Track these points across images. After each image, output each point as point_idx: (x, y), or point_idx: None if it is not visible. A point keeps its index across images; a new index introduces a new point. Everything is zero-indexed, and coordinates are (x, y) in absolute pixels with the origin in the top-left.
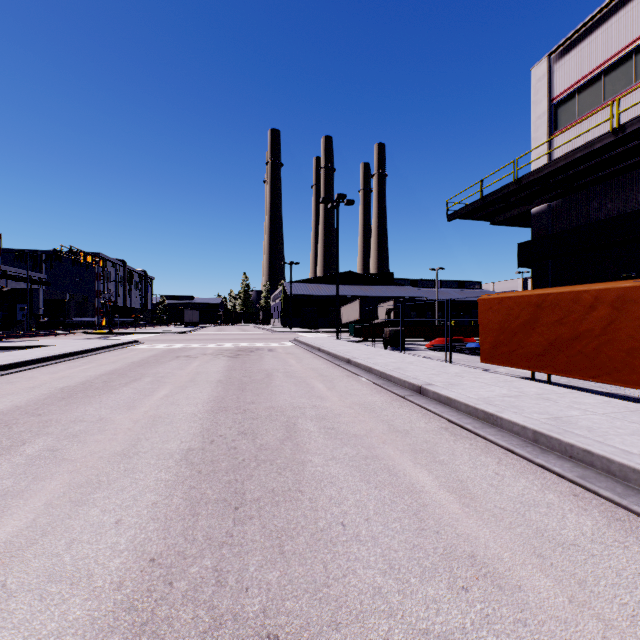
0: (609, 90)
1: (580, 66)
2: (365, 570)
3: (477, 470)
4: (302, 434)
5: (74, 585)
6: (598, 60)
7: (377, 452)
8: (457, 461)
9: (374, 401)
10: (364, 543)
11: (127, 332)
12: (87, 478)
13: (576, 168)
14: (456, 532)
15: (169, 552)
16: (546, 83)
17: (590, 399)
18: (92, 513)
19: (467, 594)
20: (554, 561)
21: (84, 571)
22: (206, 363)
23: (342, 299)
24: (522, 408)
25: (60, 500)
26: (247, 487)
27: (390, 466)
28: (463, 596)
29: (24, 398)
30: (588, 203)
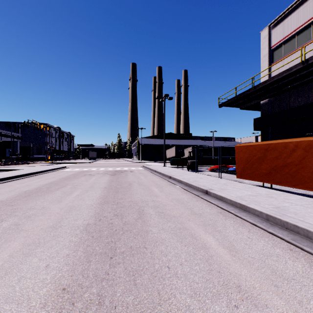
0: (299, 42)
1: (285, 31)
2: (181, 295)
3: (238, 235)
4: (146, 215)
5: (19, 305)
6: (294, 27)
7: (185, 225)
8: (227, 230)
9: (183, 198)
10: (180, 278)
11: (60, 162)
12: (33, 240)
13: (283, 81)
14: (229, 271)
15: (73, 284)
16: (268, 39)
17: (293, 197)
18: (33, 261)
19: (237, 310)
20: (283, 289)
21: (26, 296)
22: (99, 178)
23: (166, 146)
24: (259, 202)
25: (17, 253)
26: (117, 245)
27: (192, 233)
28: (235, 311)
29: (5, 196)
30: (289, 98)
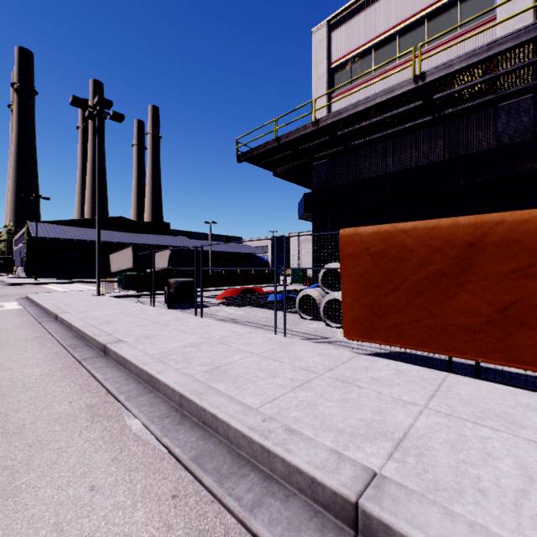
0: (378, 64)
1: (355, 37)
2: None
3: None
4: None
5: None
6: (370, 35)
7: None
8: None
9: None
10: None
11: None
12: None
13: (362, 123)
14: None
15: None
16: (326, 46)
17: None
18: None
19: None
20: None
21: None
22: None
23: (112, 246)
24: None
25: None
26: None
27: None
28: None
29: None
30: (361, 163)
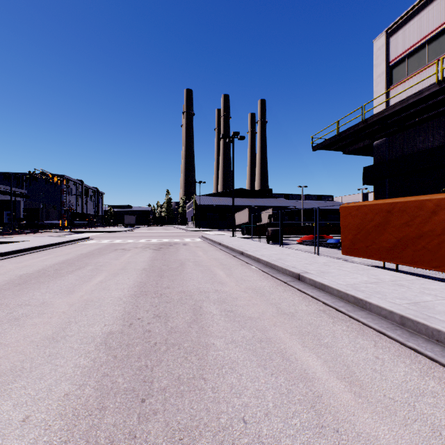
0: (431, 55)
1: (409, 38)
2: None
3: (358, 354)
4: (206, 317)
5: None
6: (423, 33)
7: (270, 335)
8: (339, 344)
9: (263, 286)
10: None
11: (83, 231)
12: (12, 365)
13: (408, 111)
14: (355, 430)
15: None
16: (384, 51)
17: (435, 285)
18: (3, 408)
19: None
20: None
21: None
22: (136, 254)
23: (236, 208)
24: (384, 294)
25: None
26: (155, 374)
27: (282, 350)
28: None
29: None
30: (415, 137)
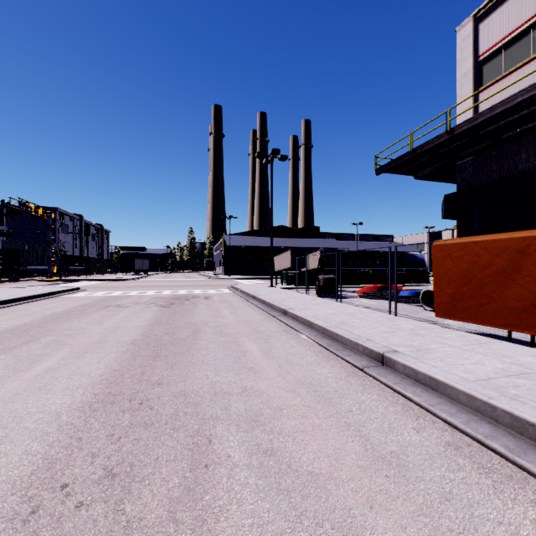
0: None
1: (507, 22)
2: None
3: None
4: (217, 475)
5: None
6: (527, 14)
7: None
8: None
9: (325, 377)
10: None
11: (77, 279)
12: None
13: (509, 118)
14: None
15: None
16: (472, 41)
17: None
18: None
19: None
20: None
21: None
22: (132, 314)
23: (275, 250)
24: None
25: None
26: None
27: None
28: None
29: None
30: (516, 154)
